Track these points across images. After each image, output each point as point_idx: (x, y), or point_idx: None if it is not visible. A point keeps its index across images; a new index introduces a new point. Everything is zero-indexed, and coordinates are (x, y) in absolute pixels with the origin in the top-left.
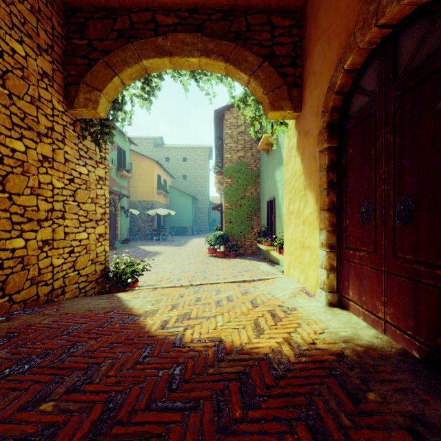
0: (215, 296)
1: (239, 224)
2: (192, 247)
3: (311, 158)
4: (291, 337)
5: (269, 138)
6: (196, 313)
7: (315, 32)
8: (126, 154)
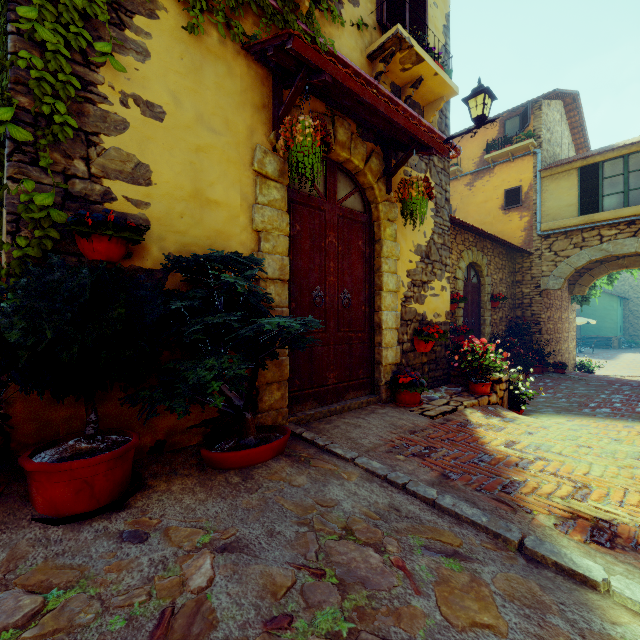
0: None
1: None
2: (625, 362)
3: None
4: None
5: None
6: None
7: None
8: None
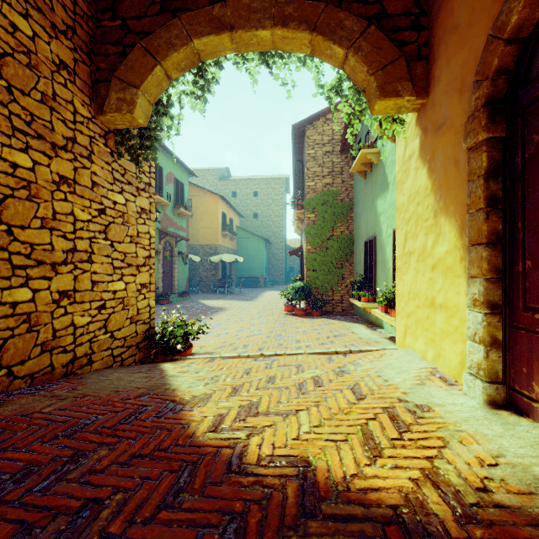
0: (295, 375)
1: (325, 273)
2: (264, 302)
3: (449, 165)
4: (437, 469)
5: (367, 154)
6: (267, 405)
7: None
8: (184, 188)
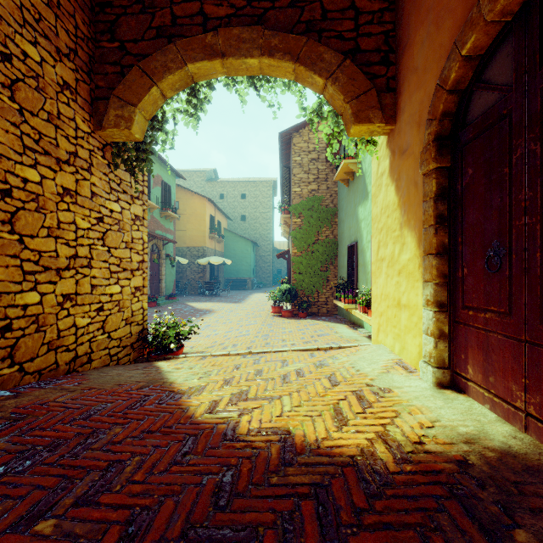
0: (280, 369)
1: (311, 276)
2: (252, 304)
3: (411, 185)
4: (387, 431)
5: (349, 164)
6: (256, 392)
7: (417, 14)
8: (172, 190)
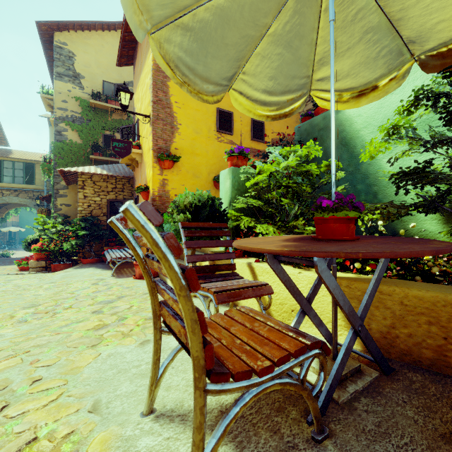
0: None
1: None
2: None
3: None
4: None
5: None
6: None
7: None
8: None
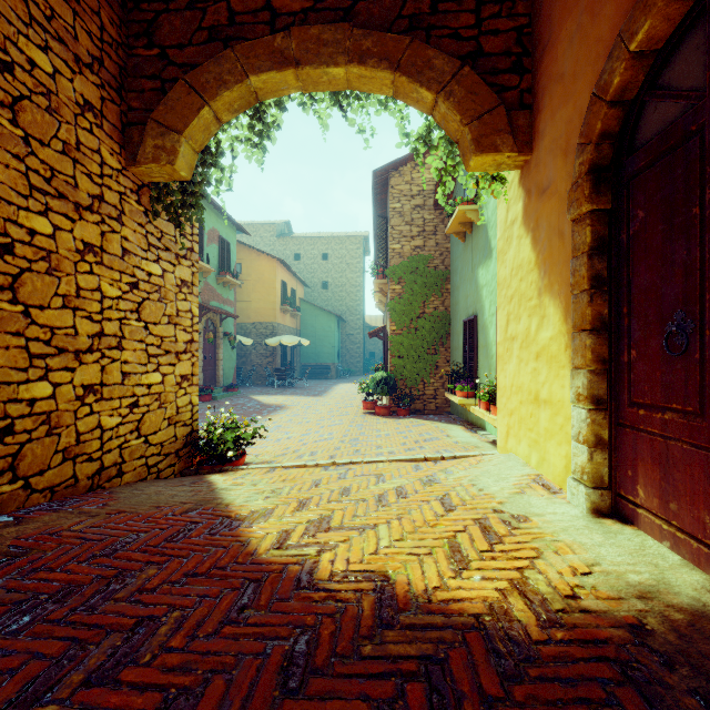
0: (374, 486)
1: (414, 361)
2: (337, 398)
3: (554, 236)
4: (526, 579)
5: (466, 212)
6: (341, 519)
7: None
8: (232, 249)
